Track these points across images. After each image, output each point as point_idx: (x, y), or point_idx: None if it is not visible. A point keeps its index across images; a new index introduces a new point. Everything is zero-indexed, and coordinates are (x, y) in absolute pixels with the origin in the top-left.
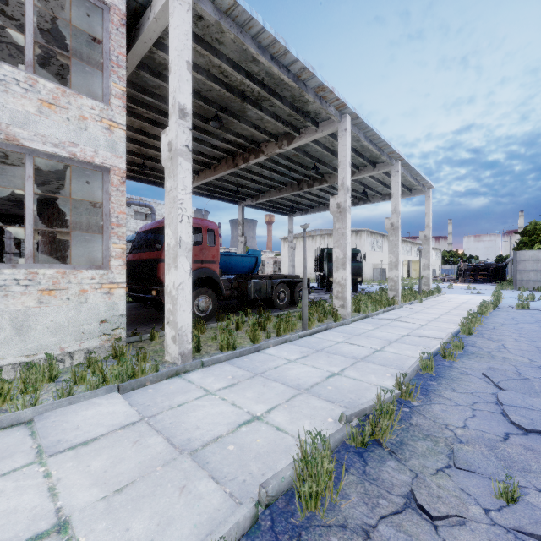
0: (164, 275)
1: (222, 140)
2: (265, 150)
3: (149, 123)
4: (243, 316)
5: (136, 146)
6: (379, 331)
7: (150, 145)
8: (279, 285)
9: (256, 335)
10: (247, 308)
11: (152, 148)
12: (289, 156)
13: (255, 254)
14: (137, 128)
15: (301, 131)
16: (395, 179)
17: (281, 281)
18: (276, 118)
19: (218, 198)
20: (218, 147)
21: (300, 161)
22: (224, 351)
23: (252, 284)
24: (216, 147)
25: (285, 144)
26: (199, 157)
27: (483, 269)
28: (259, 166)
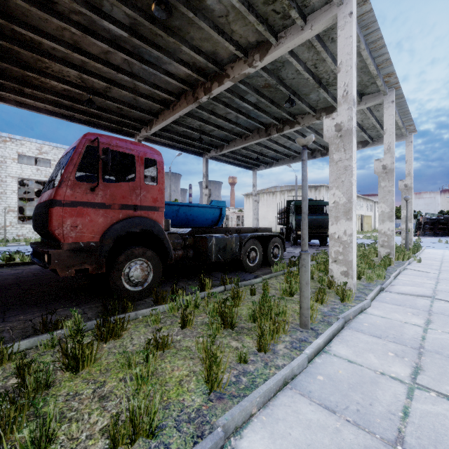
0: (61, 227)
1: (178, 61)
2: (230, 72)
3: (79, 30)
4: (196, 294)
5: (75, 72)
6: (448, 334)
7: (92, 73)
8: (249, 241)
9: (215, 369)
10: (208, 268)
11: (96, 76)
12: (259, 88)
13: (219, 205)
14: (70, 43)
15: (279, 35)
16: (388, 112)
17: (251, 235)
18: (248, 7)
19: (181, 149)
20: (174, 76)
21: (271, 97)
22: (121, 446)
23: (213, 241)
24: (172, 75)
25: (257, 59)
26: (153, 91)
27: (442, 222)
28: (224, 105)
